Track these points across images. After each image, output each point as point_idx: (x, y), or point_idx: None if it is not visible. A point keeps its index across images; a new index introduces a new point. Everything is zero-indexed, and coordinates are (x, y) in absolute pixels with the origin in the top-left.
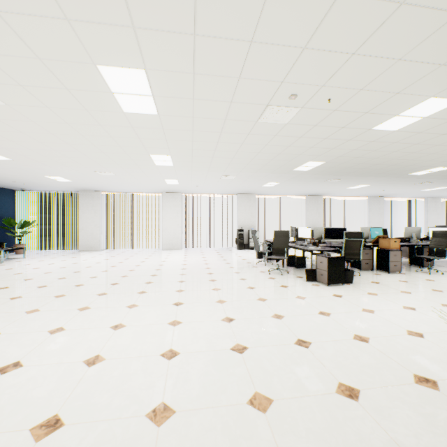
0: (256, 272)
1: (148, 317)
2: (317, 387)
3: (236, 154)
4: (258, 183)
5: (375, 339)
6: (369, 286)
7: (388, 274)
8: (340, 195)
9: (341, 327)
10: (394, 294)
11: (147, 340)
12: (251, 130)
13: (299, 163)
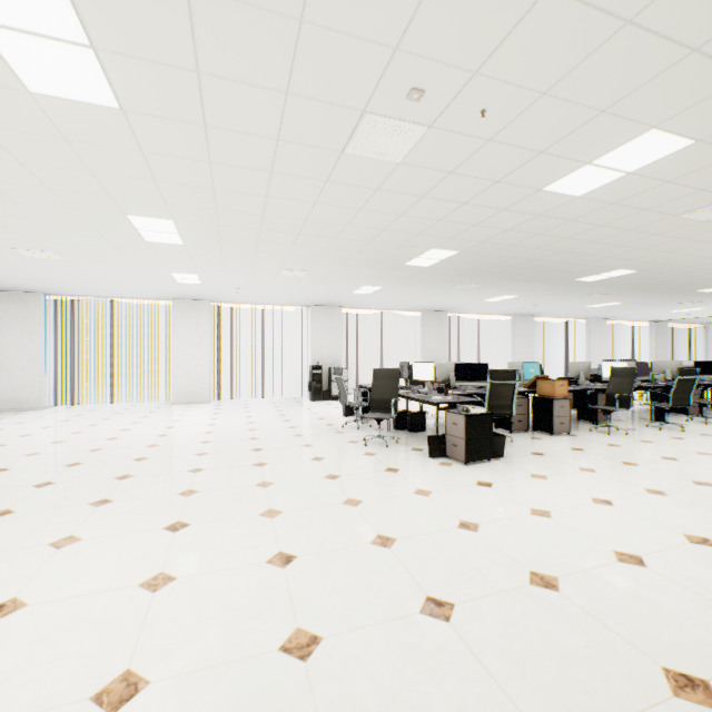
0: (343, 443)
1: (95, 571)
2: None
3: (305, 225)
4: (345, 286)
5: (569, 580)
6: (530, 462)
7: (552, 437)
8: (473, 311)
9: (504, 557)
10: (572, 474)
11: (70, 647)
12: (332, 174)
13: (416, 250)
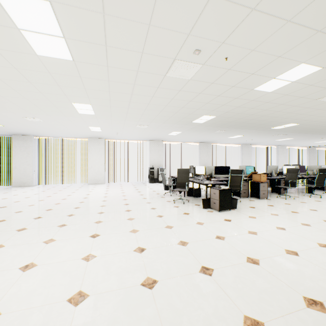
0: (164, 202)
1: (63, 252)
2: (225, 325)
3: (148, 106)
4: (165, 132)
5: (264, 261)
6: (248, 211)
7: (259, 200)
8: (223, 142)
9: (236, 251)
10: (267, 216)
11: (56, 281)
12: (160, 84)
13: (197, 116)
